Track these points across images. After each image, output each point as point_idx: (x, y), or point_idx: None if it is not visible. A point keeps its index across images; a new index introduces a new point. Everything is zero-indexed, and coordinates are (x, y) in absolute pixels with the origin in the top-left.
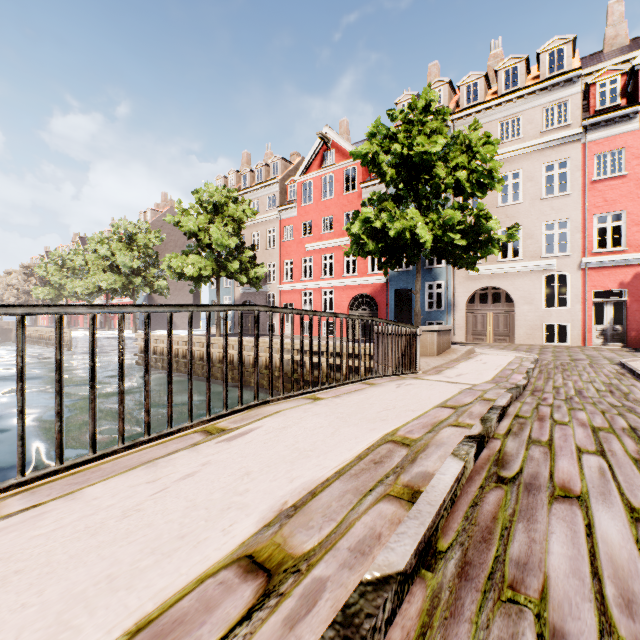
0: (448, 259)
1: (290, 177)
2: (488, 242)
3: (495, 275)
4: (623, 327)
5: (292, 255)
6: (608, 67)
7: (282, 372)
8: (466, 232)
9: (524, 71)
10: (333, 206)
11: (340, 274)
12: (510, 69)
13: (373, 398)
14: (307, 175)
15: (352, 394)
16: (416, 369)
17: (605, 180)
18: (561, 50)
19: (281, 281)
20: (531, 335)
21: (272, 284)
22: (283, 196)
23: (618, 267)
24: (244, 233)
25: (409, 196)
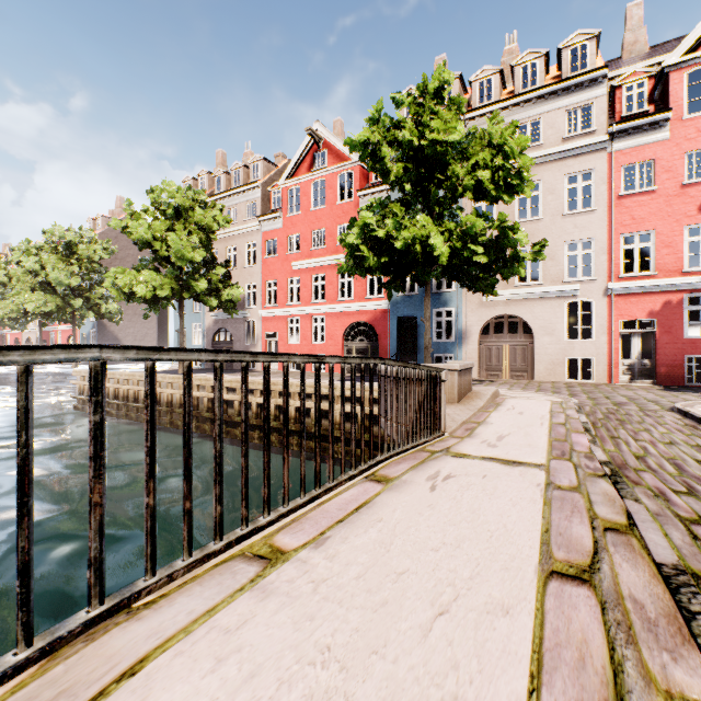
0: (462, 281)
1: (274, 182)
2: (513, 260)
3: (512, 301)
4: (652, 362)
5: (276, 275)
6: (635, 68)
7: (187, 502)
8: (487, 247)
9: (544, 68)
10: (325, 217)
11: (333, 298)
12: (528, 65)
13: (397, 542)
14: (294, 179)
15: (352, 526)
16: (441, 430)
17: (633, 195)
18: (584, 46)
19: (263, 306)
20: (552, 371)
21: (252, 309)
22: (265, 204)
23: (647, 294)
24: (218, 247)
25: (418, 201)
